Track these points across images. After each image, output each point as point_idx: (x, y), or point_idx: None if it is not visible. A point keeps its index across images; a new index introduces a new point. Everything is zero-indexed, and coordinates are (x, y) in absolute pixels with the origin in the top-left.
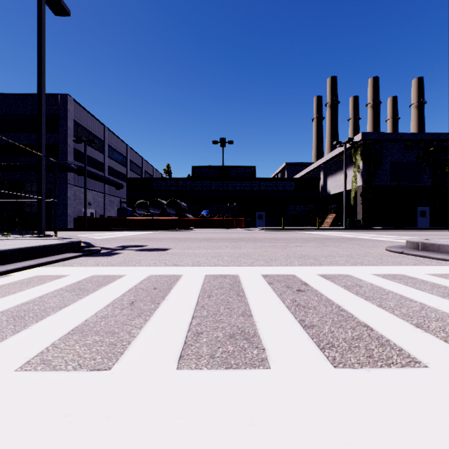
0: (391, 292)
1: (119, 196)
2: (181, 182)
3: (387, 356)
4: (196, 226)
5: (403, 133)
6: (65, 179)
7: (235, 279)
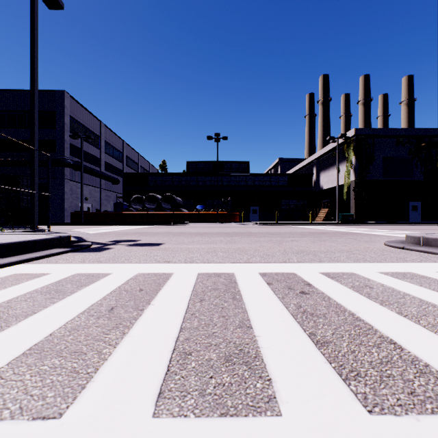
0: (407, 295)
1: (115, 191)
2: (176, 177)
3: (435, 393)
4: (190, 220)
5: (395, 129)
6: (62, 174)
7: (230, 278)
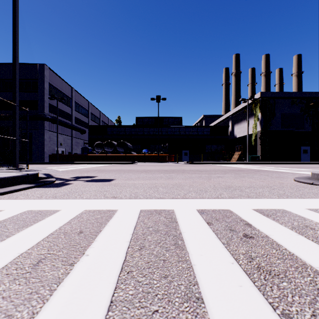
0: None
1: (83, 138)
2: (128, 129)
3: None
4: (138, 160)
5: (291, 92)
6: (42, 126)
7: (171, 217)
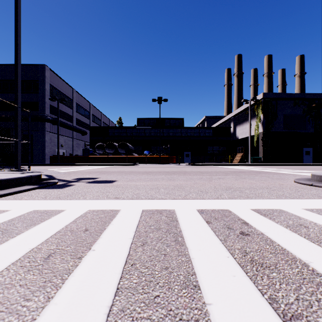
0: None
1: (84, 140)
2: (129, 130)
3: None
4: (140, 162)
5: (293, 93)
6: (43, 127)
7: (171, 216)
